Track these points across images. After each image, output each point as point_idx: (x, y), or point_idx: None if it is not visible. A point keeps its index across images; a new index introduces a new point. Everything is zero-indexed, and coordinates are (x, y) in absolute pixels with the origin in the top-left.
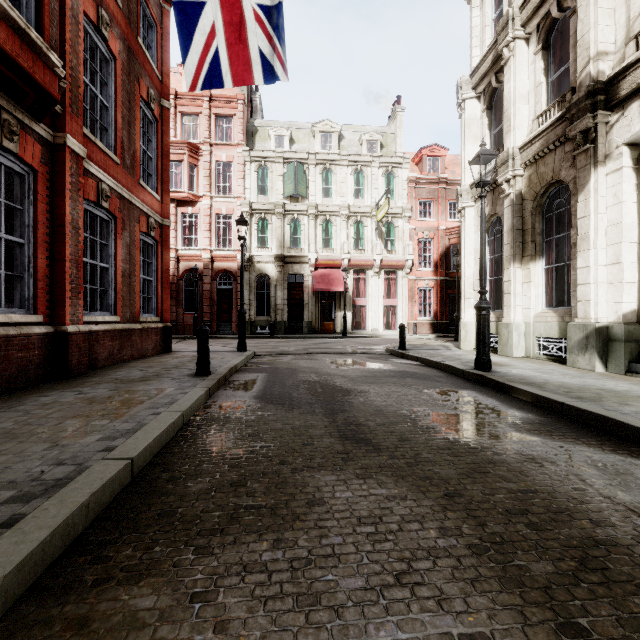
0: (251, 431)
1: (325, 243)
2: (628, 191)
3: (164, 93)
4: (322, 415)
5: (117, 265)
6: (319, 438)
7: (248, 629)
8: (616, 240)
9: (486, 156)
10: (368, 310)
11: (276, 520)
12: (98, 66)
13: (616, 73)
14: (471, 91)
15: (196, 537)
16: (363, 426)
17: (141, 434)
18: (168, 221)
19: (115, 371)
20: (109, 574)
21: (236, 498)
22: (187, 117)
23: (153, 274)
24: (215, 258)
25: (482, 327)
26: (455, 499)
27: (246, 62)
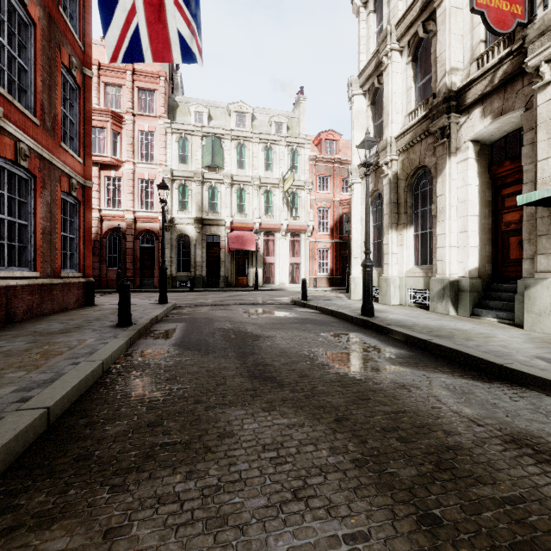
0: (169, 375)
1: (239, 208)
2: (472, 176)
3: (86, 62)
4: (234, 358)
5: (37, 222)
6: (231, 378)
7: None
8: (464, 214)
9: (370, 142)
10: (276, 267)
11: (189, 454)
12: (16, 29)
13: (464, 85)
14: (359, 89)
15: (112, 477)
16: (269, 366)
17: (59, 384)
18: (90, 183)
19: (34, 324)
20: (19, 522)
21: (152, 437)
22: (110, 87)
23: (75, 232)
24: (138, 219)
25: (367, 281)
26: (343, 423)
27: (166, 42)
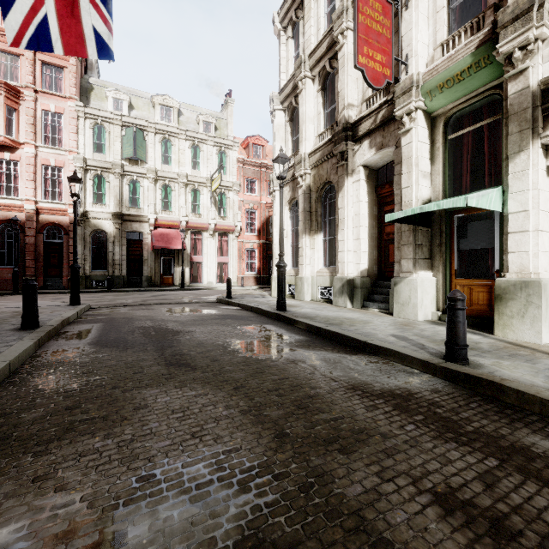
0: (85, 370)
1: (165, 205)
2: (363, 195)
3: None
4: (153, 351)
5: None
6: (148, 367)
7: (83, 483)
8: (357, 224)
9: (283, 158)
10: (204, 266)
11: (107, 423)
12: None
13: (357, 120)
14: (279, 105)
15: (34, 447)
16: (186, 355)
17: None
18: None
19: None
20: None
21: (71, 417)
22: (3, 54)
23: None
24: (41, 210)
25: (281, 280)
26: (240, 389)
27: (80, 41)
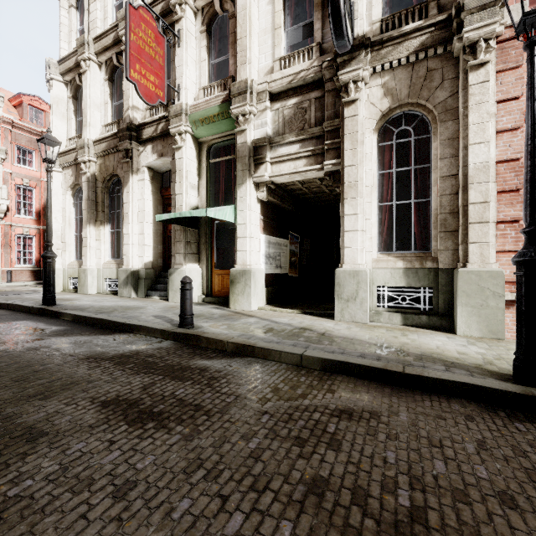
0: None
1: None
2: (148, 194)
3: None
4: None
5: None
6: None
7: None
8: (142, 220)
9: (52, 141)
10: None
11: None
12: None
13: (141, 124)
14: (59, 75)
15: None
16: None
17: None
18: None
19: None
20: None
21: None
22: None
23: None
24: None
25: (48, 272)
26: None
27: None
